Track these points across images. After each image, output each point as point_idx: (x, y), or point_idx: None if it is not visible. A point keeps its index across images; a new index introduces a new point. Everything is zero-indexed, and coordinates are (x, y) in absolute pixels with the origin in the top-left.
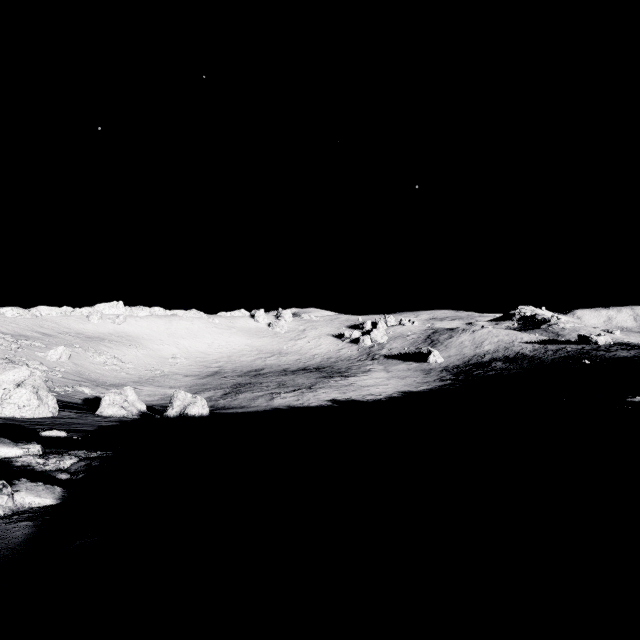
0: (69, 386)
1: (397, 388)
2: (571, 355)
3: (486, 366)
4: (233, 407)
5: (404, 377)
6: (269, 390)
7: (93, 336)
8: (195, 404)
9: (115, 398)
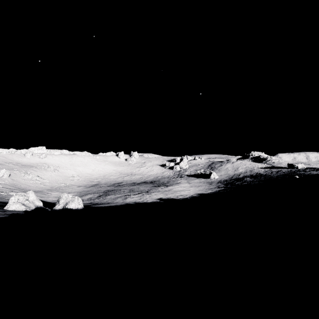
0: (4, 192)
1: (195, 192)
2: (286, 174)
3: (241, 180)
4: (103, 203)
5: (198, 186)
6: (124, 193)
7: (26, 164)
8: (73, 201)
9: (19, 198)
